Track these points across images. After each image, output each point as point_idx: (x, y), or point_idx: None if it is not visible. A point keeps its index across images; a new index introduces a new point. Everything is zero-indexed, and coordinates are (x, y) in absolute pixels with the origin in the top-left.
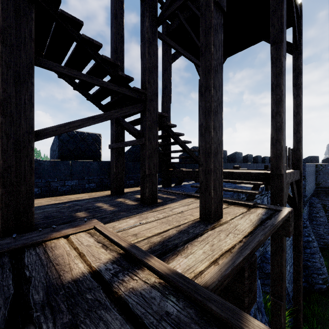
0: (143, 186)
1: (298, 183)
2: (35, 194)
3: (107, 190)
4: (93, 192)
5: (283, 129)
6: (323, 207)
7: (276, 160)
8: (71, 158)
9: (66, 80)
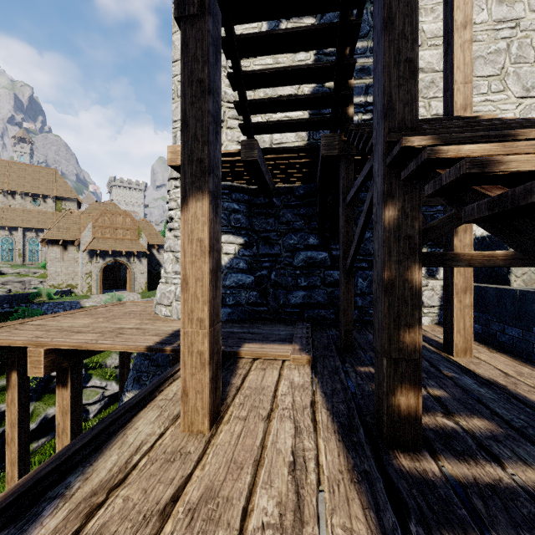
0: None
1: None
2: None
3: None
4: None
5: None
6: None
7: None
8: None
9: None
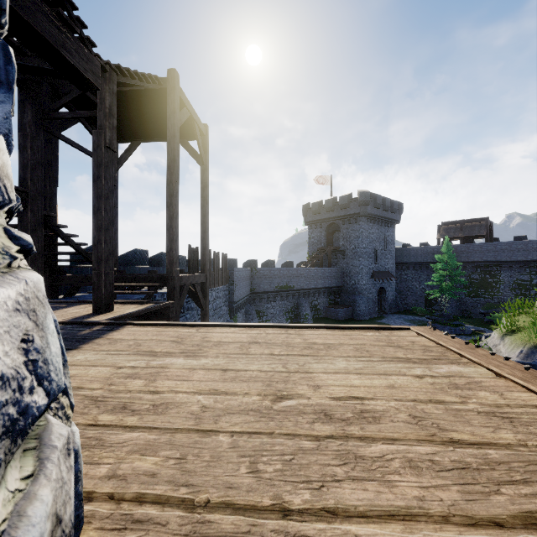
0: None
1: (205, 286)
2: None
3: None
4: None
5: (175, 240)
6: (258, 313)
7: (170, 265)
8: None
9: None
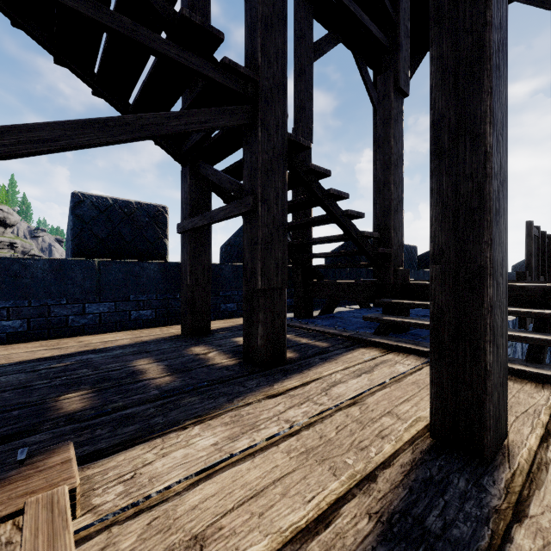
0: (249, 320)
1: None
2: (15, 333)
3: (179, 323)
4: (148, 328)
5: None
6: None
7: None
8: (101, 255)
9: (71, 68)
